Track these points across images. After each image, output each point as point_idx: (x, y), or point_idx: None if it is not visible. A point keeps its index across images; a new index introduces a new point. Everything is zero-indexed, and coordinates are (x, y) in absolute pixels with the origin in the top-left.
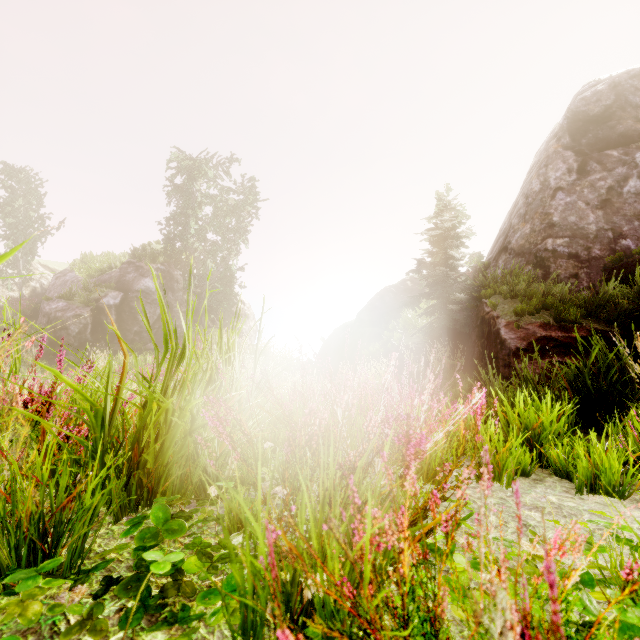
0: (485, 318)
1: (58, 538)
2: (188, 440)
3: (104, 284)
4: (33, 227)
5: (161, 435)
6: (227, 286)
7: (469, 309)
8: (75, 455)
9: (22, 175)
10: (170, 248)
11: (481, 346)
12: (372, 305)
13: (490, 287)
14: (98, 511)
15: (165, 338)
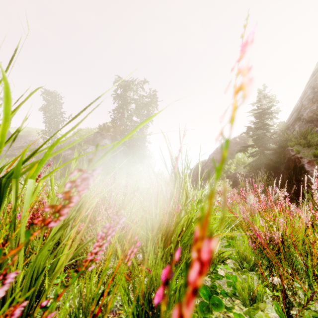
0: (291, 158)
1: (160, 310)
2: (192, 235)
3: (87, 142)
4: (57, 117)
5: (175, 231)
6: (142, 142)
7: (278, 153)
8: (124, 238)
9: (52, 94)
10: (115, 125)
11: (288, 174)
12: (217, 151)
13: (291, 140)
14: (181, 292)
15: (174, 172)
